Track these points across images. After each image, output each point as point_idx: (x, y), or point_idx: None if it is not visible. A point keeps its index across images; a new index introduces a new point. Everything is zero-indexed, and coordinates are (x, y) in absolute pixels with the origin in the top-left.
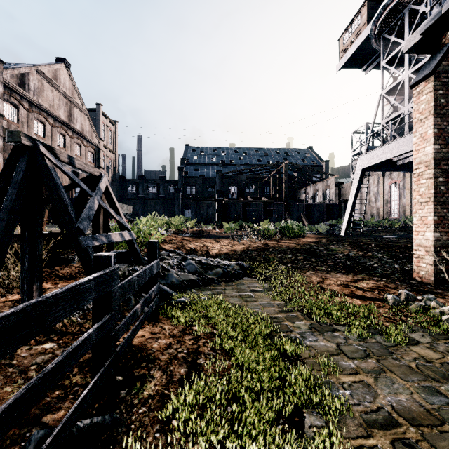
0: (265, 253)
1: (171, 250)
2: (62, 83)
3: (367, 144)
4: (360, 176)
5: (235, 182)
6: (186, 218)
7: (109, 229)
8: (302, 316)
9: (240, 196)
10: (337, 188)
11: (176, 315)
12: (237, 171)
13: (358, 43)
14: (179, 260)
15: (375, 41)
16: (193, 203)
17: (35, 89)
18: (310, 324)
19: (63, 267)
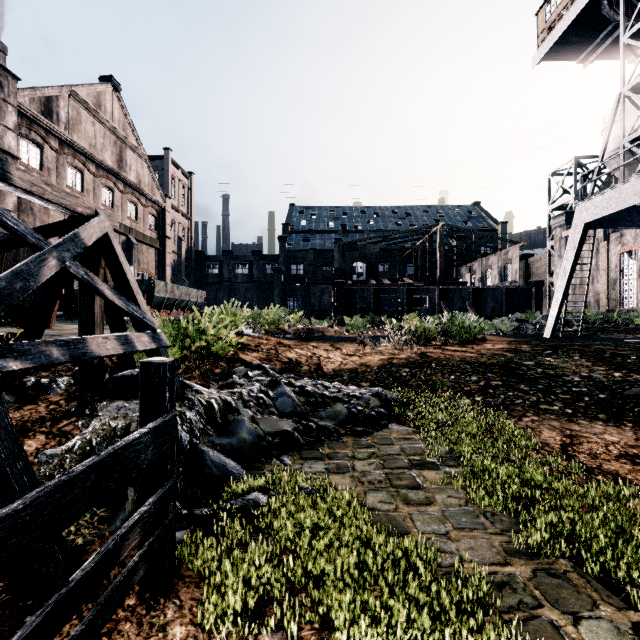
0: (424, 372)
1: (254, 363)
2: (109, 113)
3: (594, 182)
4: (581, 236)
5: (362, 255)
6: (290, 310)
7: (121, 326)
8: (584, 578)
9: (371, 276)
10: (523, 263)
11: (222, 569)
12: (366, 239)
13: (576, 10)
14: (265, 386)
15: (609, 3)
16: (299, 288)
17: (68, 120)
18: (634, 631)
19: (24, 404)
